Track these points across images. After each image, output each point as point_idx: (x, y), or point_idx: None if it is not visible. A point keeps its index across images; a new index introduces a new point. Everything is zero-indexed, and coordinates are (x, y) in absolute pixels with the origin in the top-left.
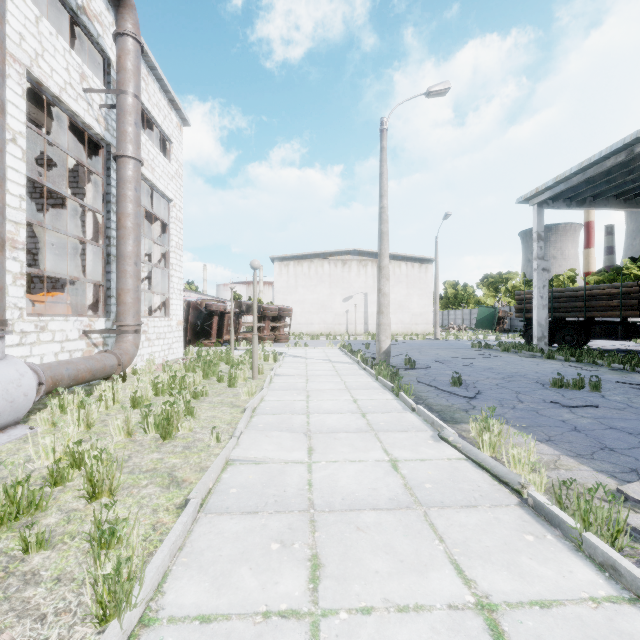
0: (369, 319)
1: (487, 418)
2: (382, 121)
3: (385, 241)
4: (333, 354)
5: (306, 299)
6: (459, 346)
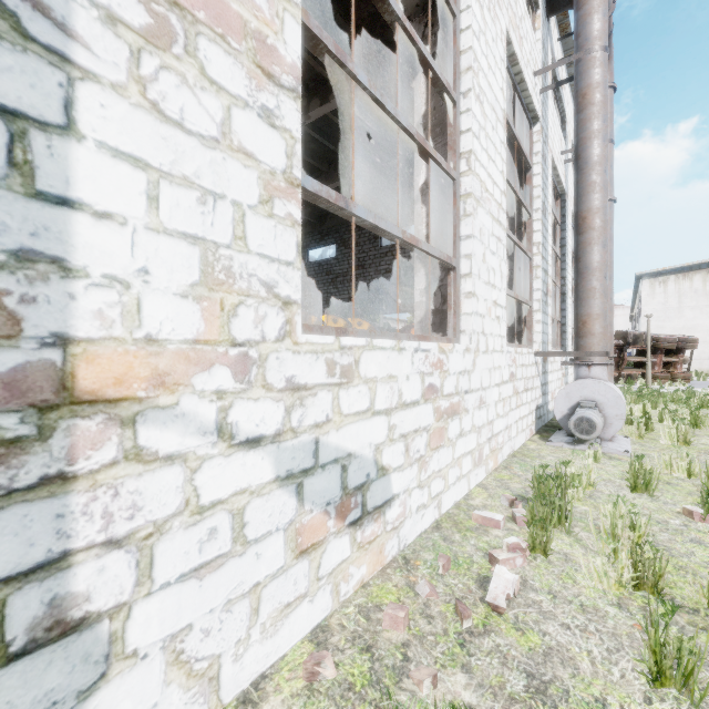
0: None
1: None
2: None
3: None
4: None
5: (698, 325)
6: None
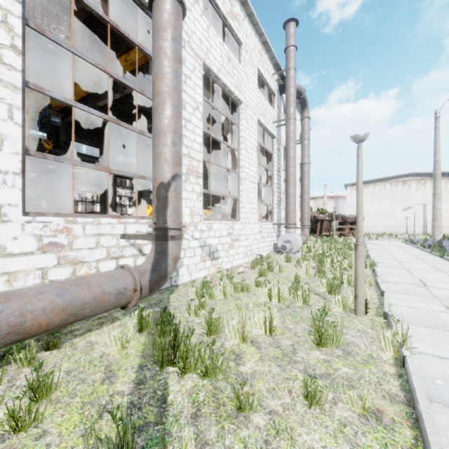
0: (427, 223)
1: None
2: (435, 112)
3: (438, 179)
4: (398, 244)
5: (371, 210)
6: None
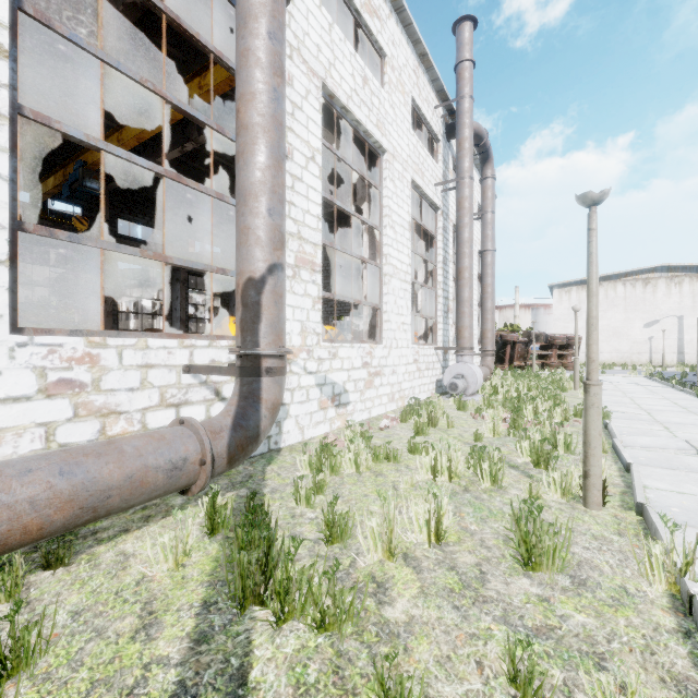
0: (685, 347)
1: None
2: None
3: None
4: (639, 380)
5: None
6: None
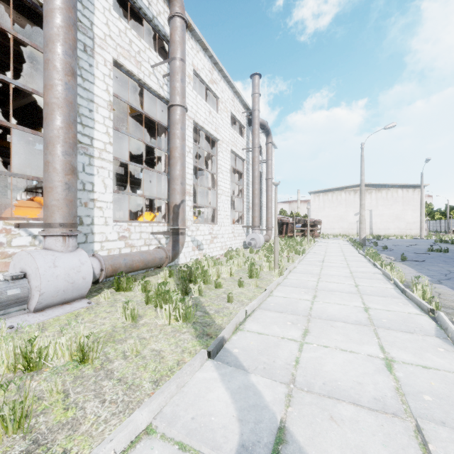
0: (373, 226)
1: (370, 248)
2: (361, 144)
3: (363, 194)
4: (342, 242)
5: (330, 214)
6: (428, 242)
